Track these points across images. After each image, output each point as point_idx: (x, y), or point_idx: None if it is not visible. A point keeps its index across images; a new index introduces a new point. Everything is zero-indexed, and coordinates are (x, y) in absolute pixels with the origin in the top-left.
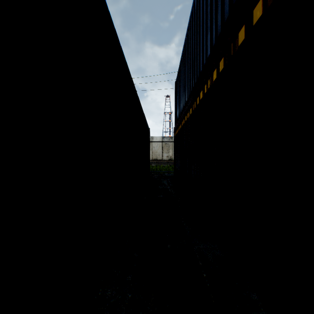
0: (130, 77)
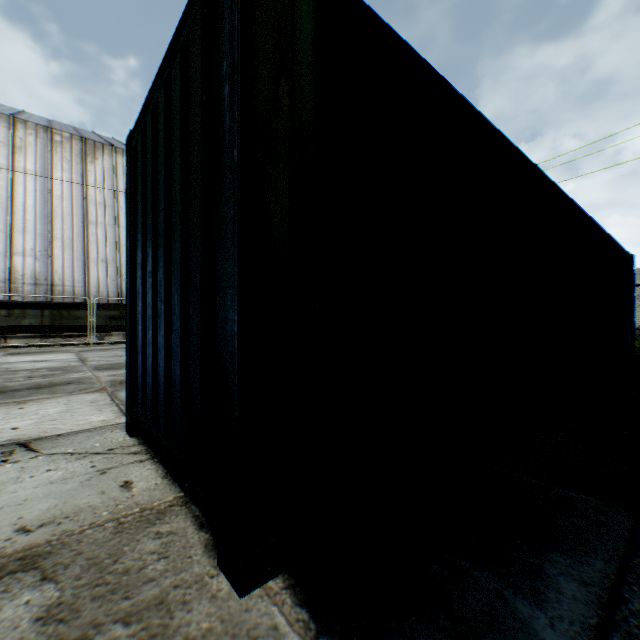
0: (569, 202)
